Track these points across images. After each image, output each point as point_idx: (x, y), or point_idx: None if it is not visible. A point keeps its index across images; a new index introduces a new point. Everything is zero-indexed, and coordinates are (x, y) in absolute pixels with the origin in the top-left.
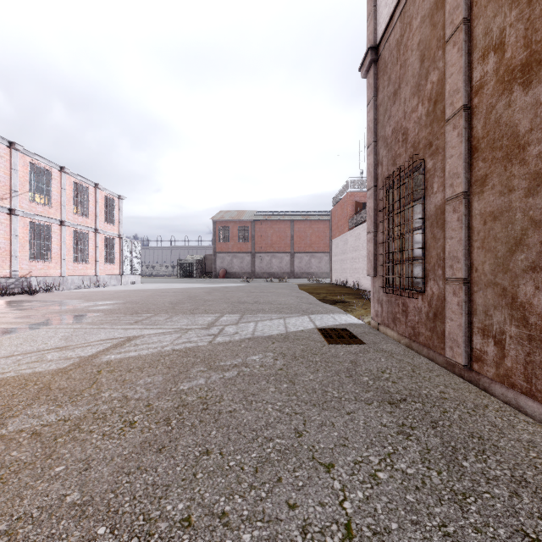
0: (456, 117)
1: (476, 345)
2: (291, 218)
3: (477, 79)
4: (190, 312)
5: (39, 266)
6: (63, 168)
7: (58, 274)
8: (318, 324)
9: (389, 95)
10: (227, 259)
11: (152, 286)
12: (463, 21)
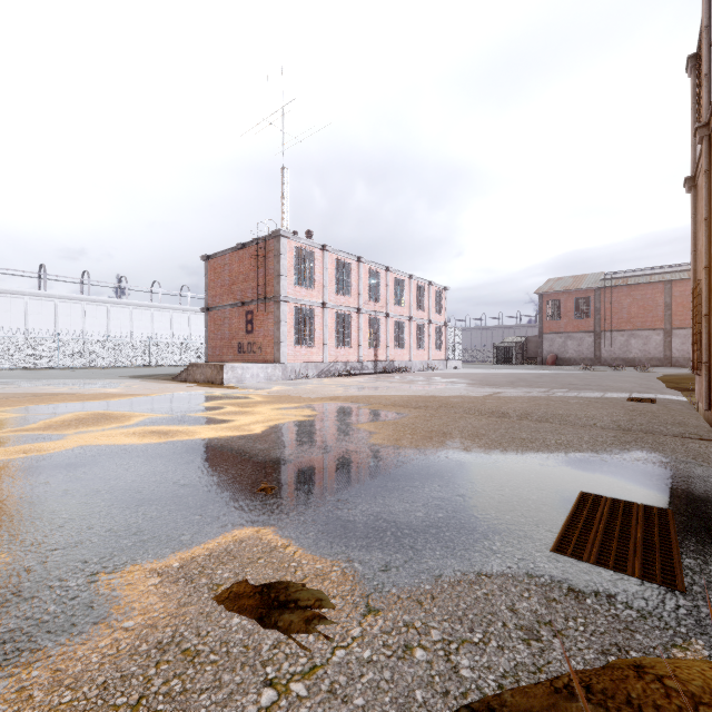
0: (703, 270)
1: (711, 399)
2: (665, 279)
3: (711, 253)
4: (526, 386)
5: (398, 353)
6: (411, 275)
7: (408, 359)
8: (633, 396)
9: (698, 221)
10: (557, 341)
11: (476, 371)
12: (704, 220)
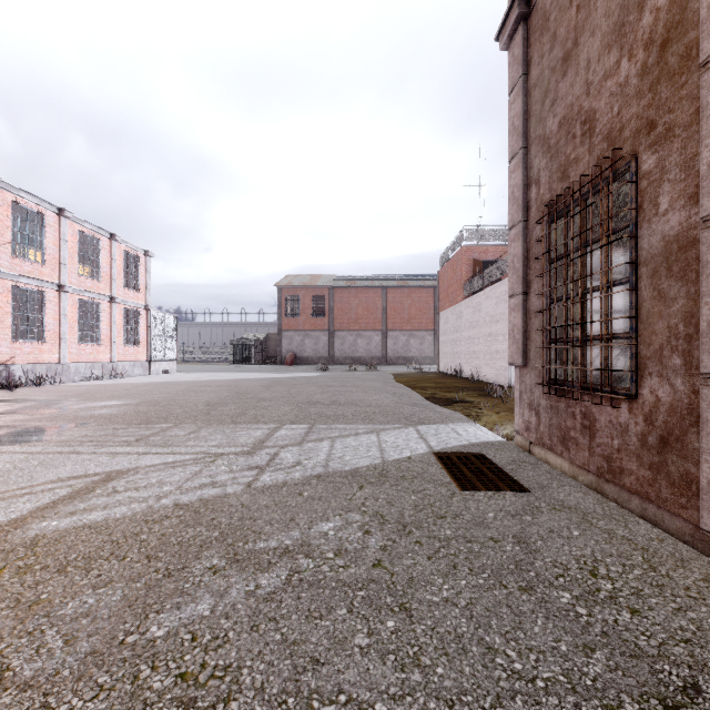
0: None
1: None
2: (383, 285)
3: None
4: (231, 420)
5: (26, 349)
6: (63, 210)
7: (56, 361)
8: (434, 445)
9: (552, 64)
10: (296, 339)
11: (190, 377)
12: None
